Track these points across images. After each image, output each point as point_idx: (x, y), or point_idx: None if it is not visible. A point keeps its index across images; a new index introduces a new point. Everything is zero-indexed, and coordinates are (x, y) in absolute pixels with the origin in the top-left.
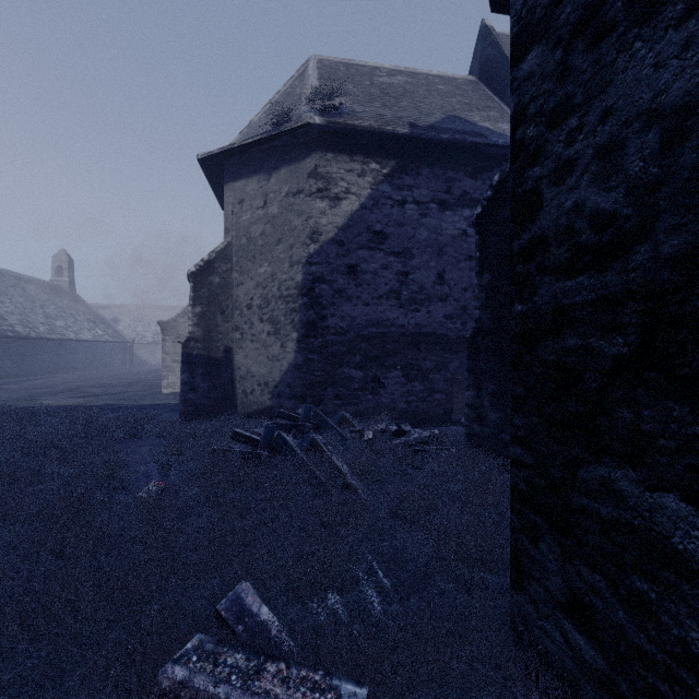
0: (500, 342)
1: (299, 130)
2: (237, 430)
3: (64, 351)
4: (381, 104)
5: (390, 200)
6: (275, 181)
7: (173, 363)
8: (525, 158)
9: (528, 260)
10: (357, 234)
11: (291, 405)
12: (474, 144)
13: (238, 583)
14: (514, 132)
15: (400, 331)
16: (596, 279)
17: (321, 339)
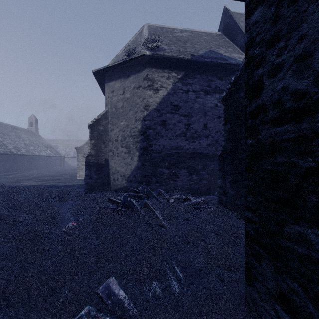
0: (235, 157)
1: (139, 58)
2: (110, 198)
3: (33, 160)
4: (177, 45)
5: (181, 90)
6: (128, 82)
7: (81, 166)
8: (254, 65)
9: (255, 117)
10: (166, 106)
11: (135, 186)
12: (221, 64)
13: (109, 276)
14: (247, 52)
15: (186, 151)
16: (295, 126)
17: (149, 155)
